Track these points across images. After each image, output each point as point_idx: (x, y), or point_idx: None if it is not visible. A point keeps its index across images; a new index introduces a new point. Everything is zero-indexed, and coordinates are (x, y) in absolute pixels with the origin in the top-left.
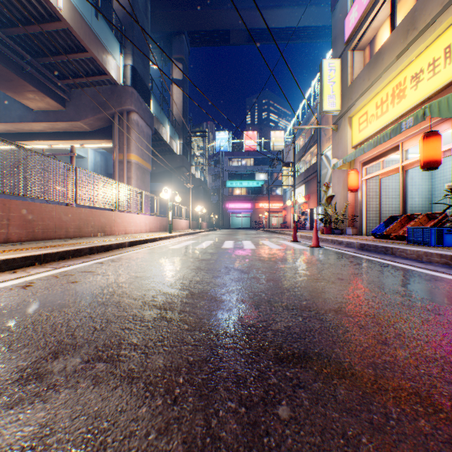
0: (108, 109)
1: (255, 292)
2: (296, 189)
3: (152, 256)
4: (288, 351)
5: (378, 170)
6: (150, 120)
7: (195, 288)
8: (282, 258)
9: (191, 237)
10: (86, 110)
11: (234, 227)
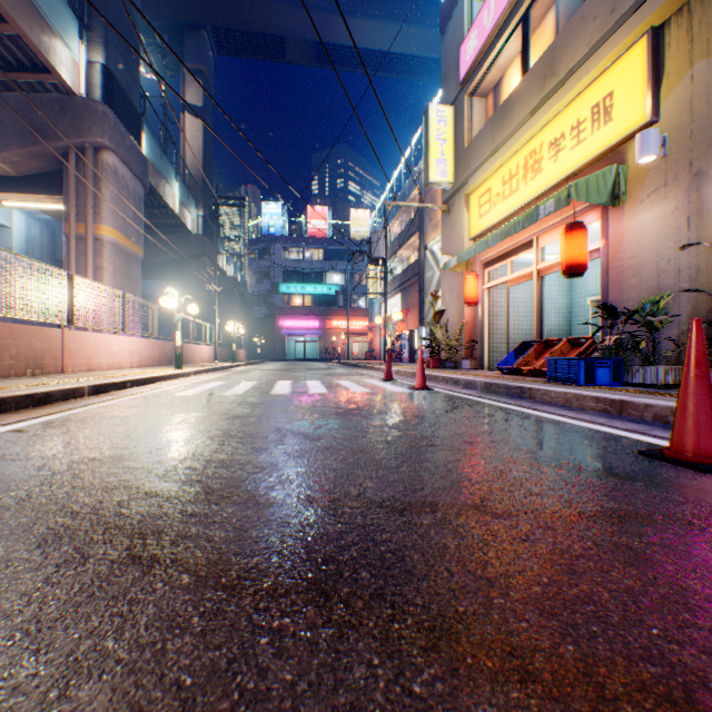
0: (54, 139)
1: (332, 479)
2: (388, 300)
3: (136, 413)
4: (409, 619)
5: (504, 275)
6: (142, 168)
7: (215, 478)
8: (374, 410)
9: (217, 375)
10: (6, 135)
11: (292, 357)
